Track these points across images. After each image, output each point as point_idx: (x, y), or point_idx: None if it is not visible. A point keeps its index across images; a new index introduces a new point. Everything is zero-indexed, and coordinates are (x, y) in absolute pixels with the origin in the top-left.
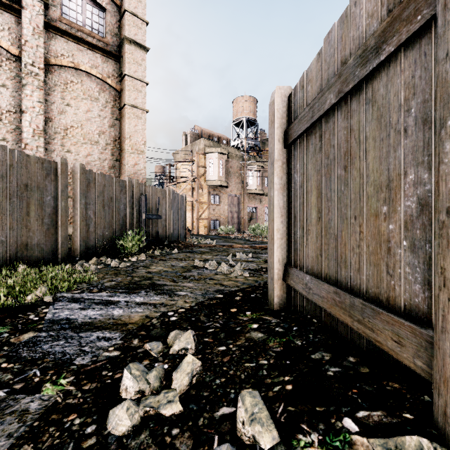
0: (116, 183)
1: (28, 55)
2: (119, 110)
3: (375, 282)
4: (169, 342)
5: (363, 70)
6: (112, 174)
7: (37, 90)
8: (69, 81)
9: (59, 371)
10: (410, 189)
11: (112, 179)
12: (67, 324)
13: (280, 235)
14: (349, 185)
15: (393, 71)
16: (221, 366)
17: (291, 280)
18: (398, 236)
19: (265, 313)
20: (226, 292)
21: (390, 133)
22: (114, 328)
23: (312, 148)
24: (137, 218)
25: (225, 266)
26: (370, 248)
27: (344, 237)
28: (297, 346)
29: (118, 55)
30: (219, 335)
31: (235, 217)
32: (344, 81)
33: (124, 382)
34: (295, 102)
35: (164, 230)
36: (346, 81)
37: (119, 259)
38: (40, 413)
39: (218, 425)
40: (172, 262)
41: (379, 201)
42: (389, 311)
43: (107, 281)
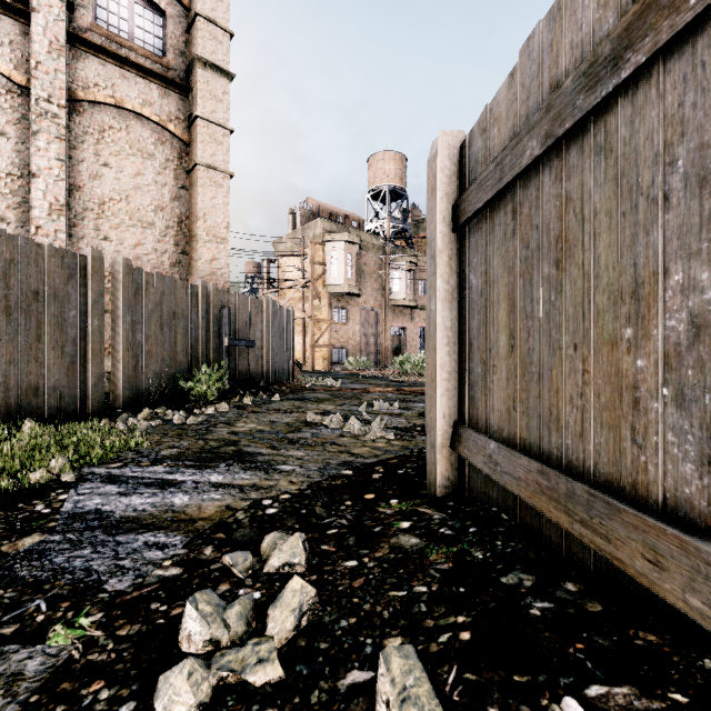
0: (181, 289)
1: (41, 86)
2: (188, 172)
3: (610, 456)
4: (264, 551)
5: (589, 98)
6: (176, 274)
7: (56, 141)
8: (107, 126)
9: (79, 603)
10: (675, 299)
11: (176, 283)
12: (97, 520)
13: (447, 375)
14: (564, 292)
15: (644, 97)
16: (349, 596)
17: (464, 449)
18: (653, 379)
19: (421, 501)
20: (358, 465)
21: (638, 203)
22: (173, 528)
23: (500, 231)
24: (215, 345)
25: (356, 422)
26: (601, 399)
27: (556, 379)
28: (476, 562)
29: (185, 85)
30: (347, 539)
31: (371, 343)
32: (557, 118)
33: (186, 624)
34: (471, 156)
35: (259, 365)
36: (560, 118)
37: (187, 410)
38: (42, 680)
39: (344, 704)
40: (271, 416)
41: (618, 319)
42: (638, 508)
43: (165, 448)
